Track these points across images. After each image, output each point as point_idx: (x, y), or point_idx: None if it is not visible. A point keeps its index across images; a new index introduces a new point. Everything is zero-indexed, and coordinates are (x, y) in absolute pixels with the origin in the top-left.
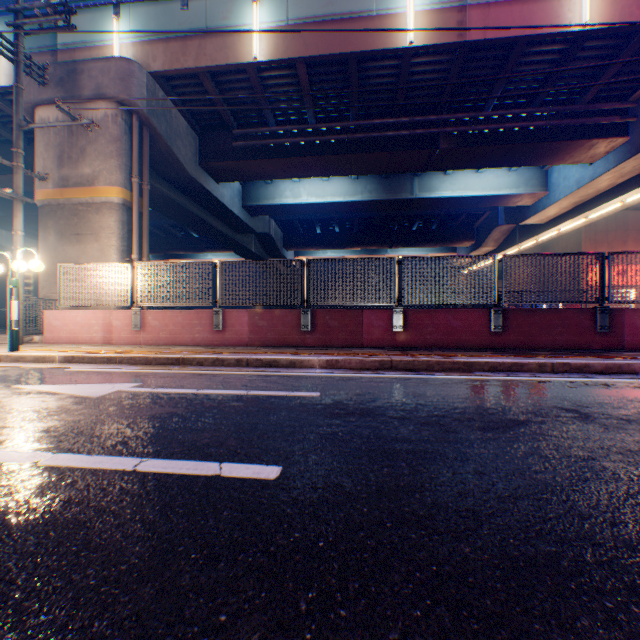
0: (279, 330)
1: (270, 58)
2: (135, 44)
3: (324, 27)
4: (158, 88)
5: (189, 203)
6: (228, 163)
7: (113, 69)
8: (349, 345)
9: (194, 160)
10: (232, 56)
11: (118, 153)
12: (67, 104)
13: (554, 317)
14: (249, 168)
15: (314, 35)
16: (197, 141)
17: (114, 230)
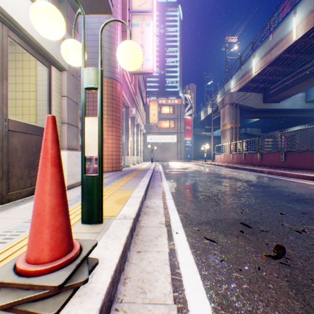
0: (239, 159)
1: (256, 73)
2: (234, 85)
3: (269, 53)
4: (239, 93)
5: (268, 114)
6: (271, 98)
7: (227, 97)
8: (250, 164)
9: (259, 103)
10: (249, 77)
11: (228, 116)
12: (222, 108)
13: (301, 155)
14: (280, 96)
15: (266, 58)
16: (261, 95)
17: (228, 135)
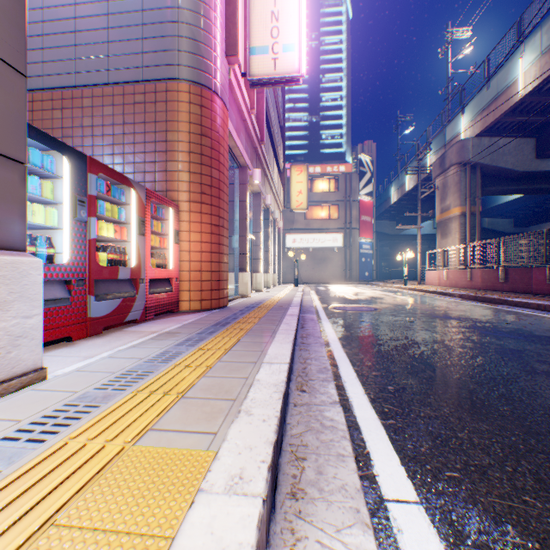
0: (491, 281)
1: (529, 88)
2: (468, 124)
3: None
4: (482, 139)
5: (546, 183)
6: None
7: (453, 150)
8: (523, 292)
9: (527, 159)
10: (509, 102)
11: (456, 190)
12: (441, 174)
13: None
14: None
15: None
16: (532, 142)
17: (455, 229)
